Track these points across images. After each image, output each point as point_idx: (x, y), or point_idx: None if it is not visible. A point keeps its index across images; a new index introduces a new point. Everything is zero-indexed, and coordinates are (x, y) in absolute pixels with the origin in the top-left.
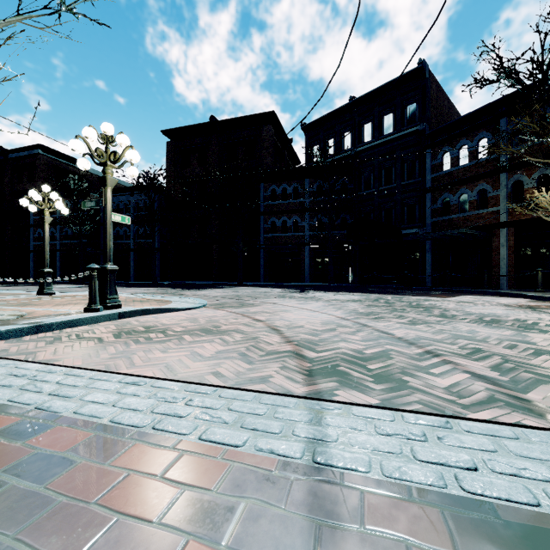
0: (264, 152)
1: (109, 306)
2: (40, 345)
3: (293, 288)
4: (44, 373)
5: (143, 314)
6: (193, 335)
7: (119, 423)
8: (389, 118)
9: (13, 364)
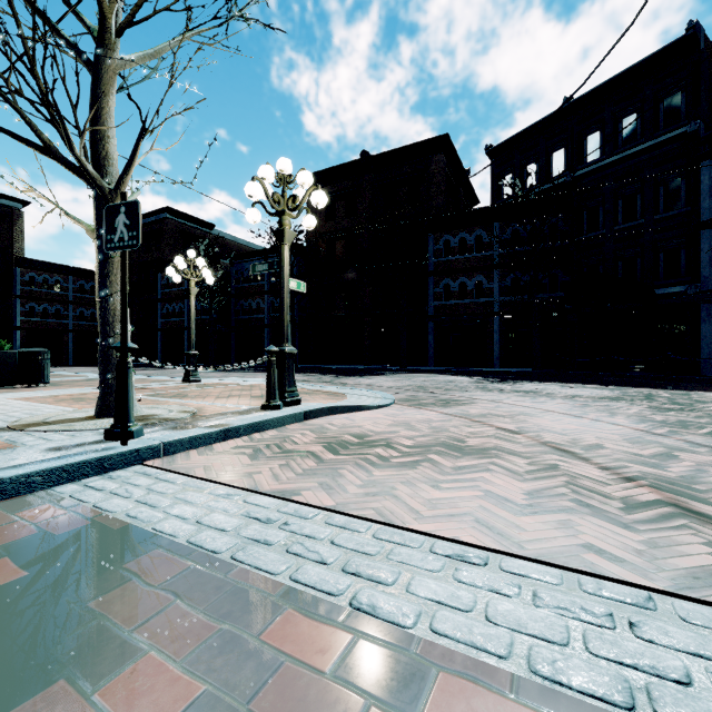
0: (433, 191)
1: (288, 402)
2: (245, 460)
3: (483, 375)
4: (294, 518)
5: (329, 413)
6: (442, 455)
7: (558, 682)
8: (631, 120)
9: (237, 496)
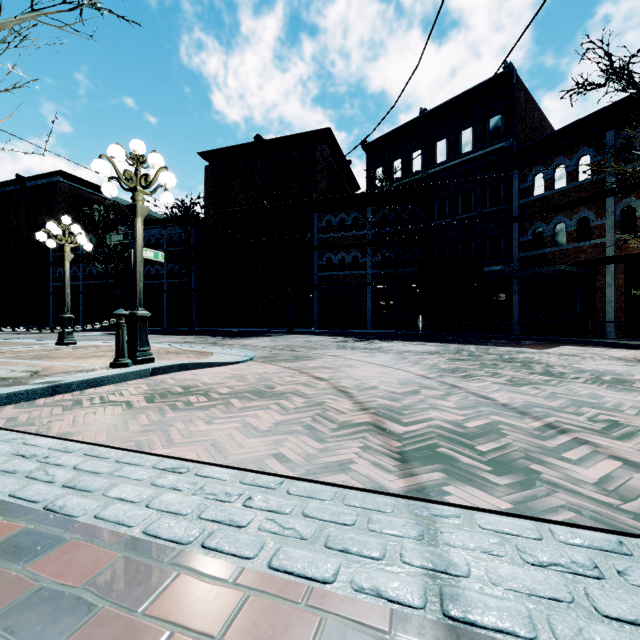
0: (318, 176)
1: (139, 360)
2: (56, 411)
3: (353, 336)
4: (58, 452)
5: (179, 369)
6: (243, 399)
7: (155, 536)
8: (468, 133)
9: (21, 439)
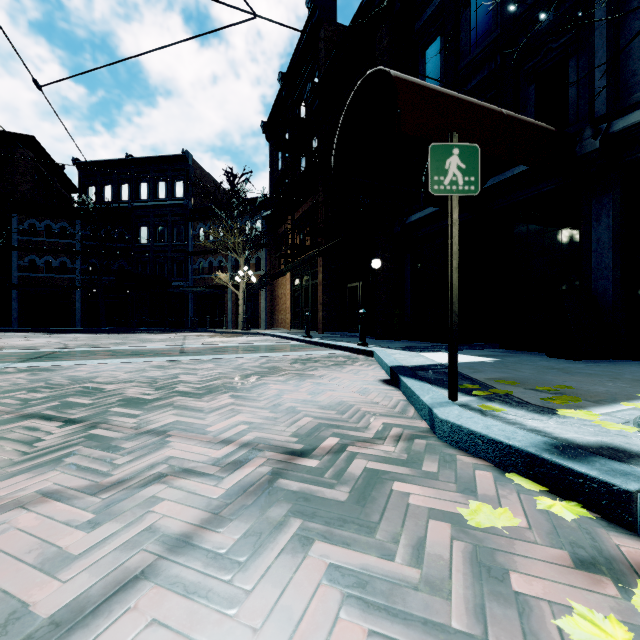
0: (19, 178)
1: None
2: None
3: (53, 332)
4: None
5: None
6: None
7: None
8: (163, 185)
9: None
